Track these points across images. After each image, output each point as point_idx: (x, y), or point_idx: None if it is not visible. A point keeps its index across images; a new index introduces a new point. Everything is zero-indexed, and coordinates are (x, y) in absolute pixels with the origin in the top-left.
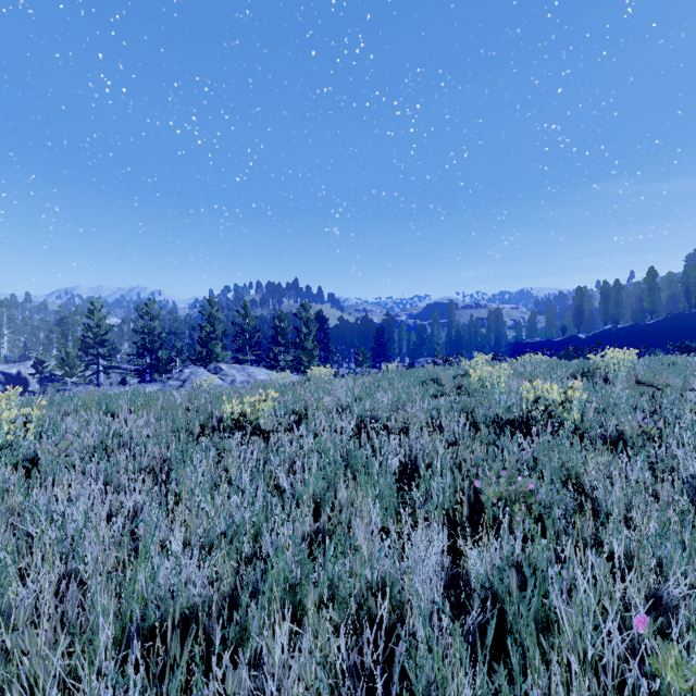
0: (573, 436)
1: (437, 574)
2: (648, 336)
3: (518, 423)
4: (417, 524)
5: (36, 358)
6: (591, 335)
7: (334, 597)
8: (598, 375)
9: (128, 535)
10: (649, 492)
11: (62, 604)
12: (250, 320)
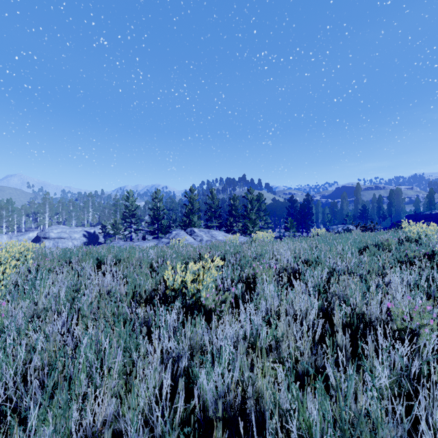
0: None
1: None
2: None
3: None
4: None
5: (102, 224)
6: None
7: None
8: None
9: None
10: None
11: None
12: (215, 200)
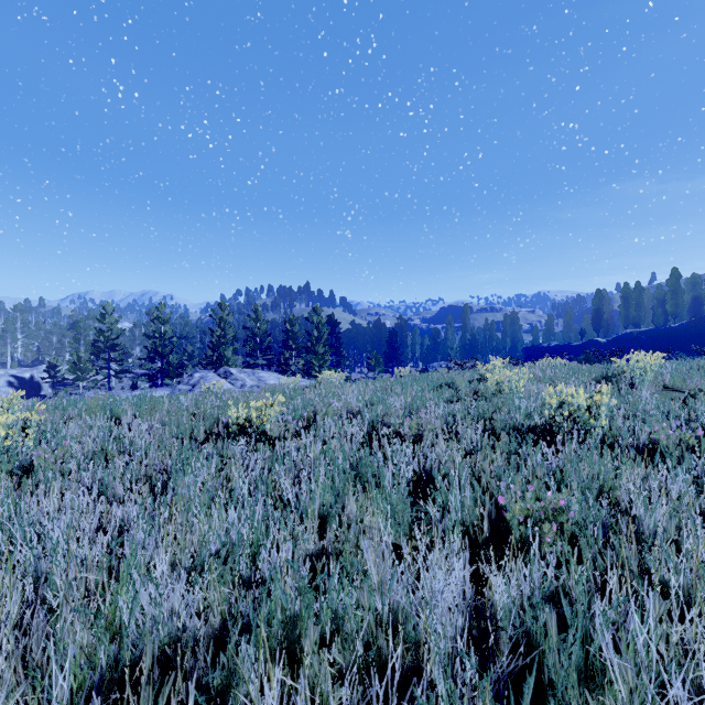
0: (600, 445)
1: (458, 607)
2: (671, 340)
3: (540, 430)
4: (433, 544)
5: (49, 362)
6: (611, 339)
7: (338, 634)
8: (623, 380)
9: (108, 556)
10: (694, 509)
11: (28, 636)
12: (261, 324)
